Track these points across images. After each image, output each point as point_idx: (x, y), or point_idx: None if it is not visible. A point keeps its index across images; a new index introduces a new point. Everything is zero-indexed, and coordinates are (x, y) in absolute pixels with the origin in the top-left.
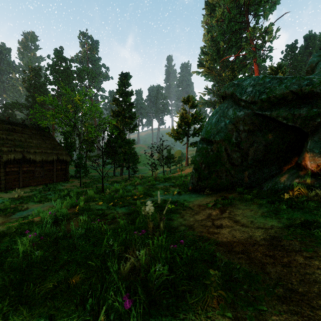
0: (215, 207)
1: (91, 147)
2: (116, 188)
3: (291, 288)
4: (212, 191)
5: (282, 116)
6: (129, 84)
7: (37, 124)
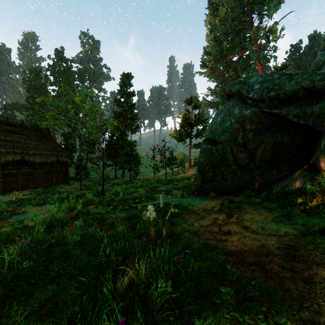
0: (221, 211)
1: (92, 149)
2: (116, 190)
3: (318, 310)
4: (217, 194)
5: (292, 114)
6: (131, 84)
7: (37, 125)
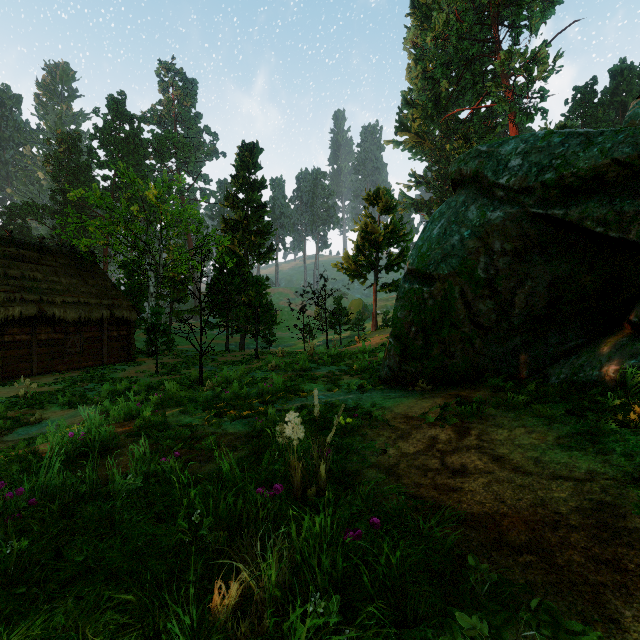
0: (443, 421)
1: (181, 293)
2: (226, 377)
3: None
4: (433, 384)
5: (593, 218)
6: (258, 165)
7: (71, 246)
